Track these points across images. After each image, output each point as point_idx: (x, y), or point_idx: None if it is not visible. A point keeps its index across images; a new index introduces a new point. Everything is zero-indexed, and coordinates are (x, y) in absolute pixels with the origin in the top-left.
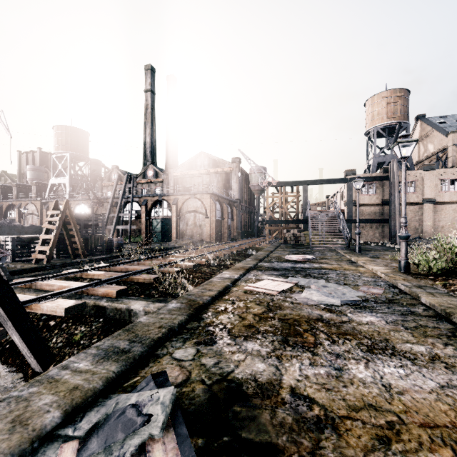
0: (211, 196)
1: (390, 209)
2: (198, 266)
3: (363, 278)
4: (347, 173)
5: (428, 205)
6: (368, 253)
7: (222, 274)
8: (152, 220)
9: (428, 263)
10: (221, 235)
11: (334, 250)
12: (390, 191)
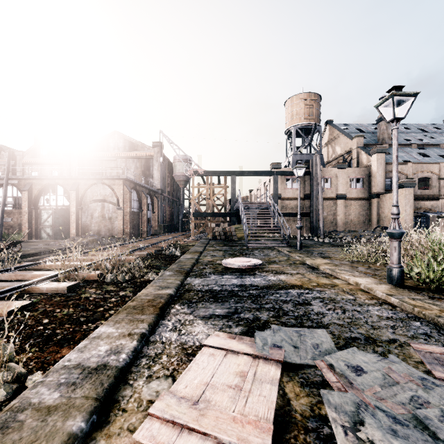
0: (125, 183)
1: (312, 203)
2: (80, 287)
3: (373, 312)
4: (273, 166)
5: (341, 200)
6: (309, 250)
7: (89, 343)
8: (40, 210)
9: (435, 273)
10: (139, 230)
11: (273, 248)
12: (311, 185)
